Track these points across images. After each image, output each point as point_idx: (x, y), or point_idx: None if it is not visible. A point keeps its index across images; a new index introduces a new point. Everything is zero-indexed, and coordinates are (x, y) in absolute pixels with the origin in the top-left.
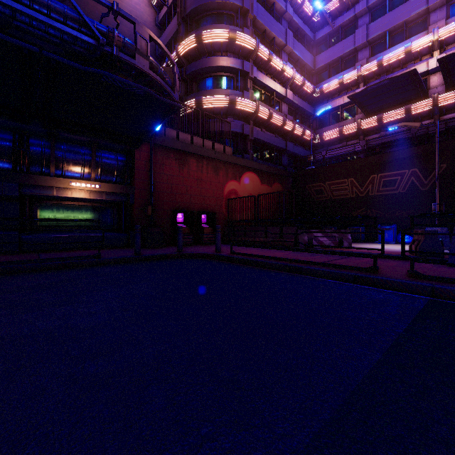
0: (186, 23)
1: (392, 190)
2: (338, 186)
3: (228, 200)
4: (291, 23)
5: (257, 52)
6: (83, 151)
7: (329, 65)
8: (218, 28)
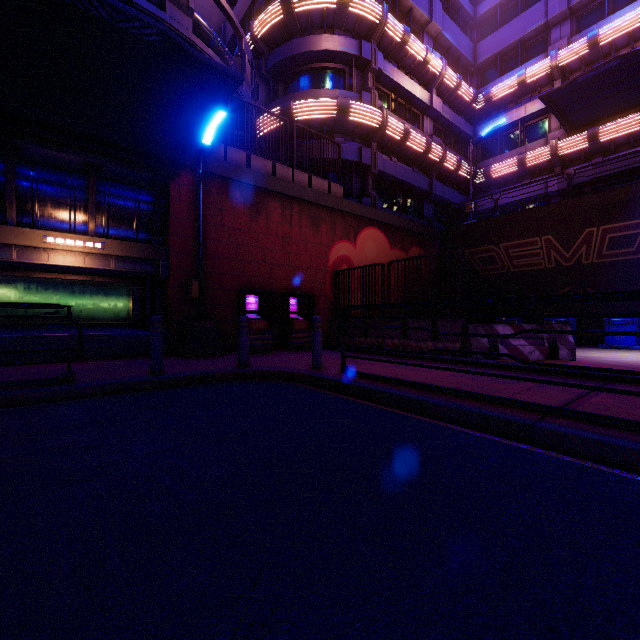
0: None
1: (627, 253)
2: (523, 250)
3: (336, 272)
4: None
5: (384, 28)
6: (73, 181)
7: (500, 55)
8: None
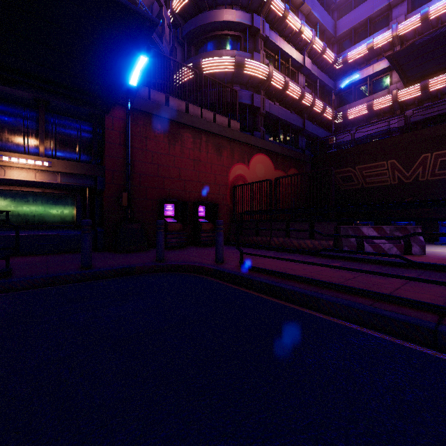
0: None
1: None
2: (373, 171)
3: (234, 187)
4: None
5: (270, 5)
6: (26, 113)
7: (354, 29)
8: None
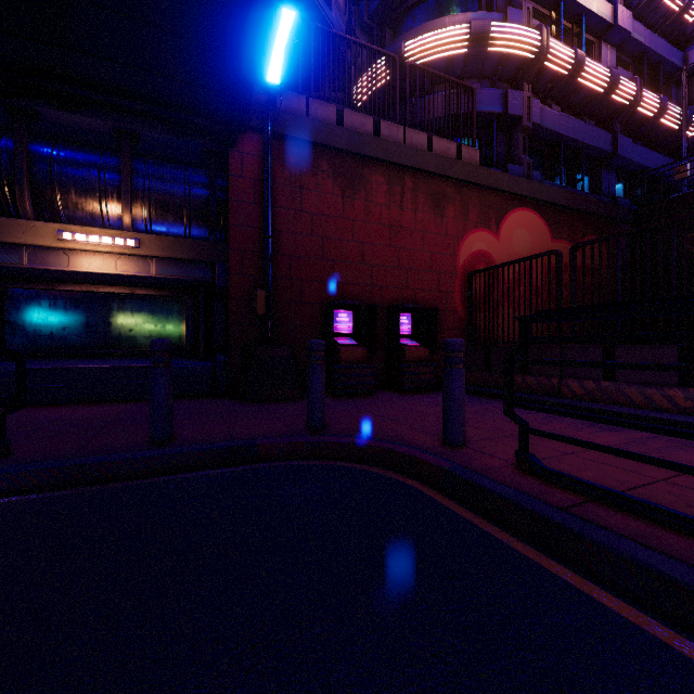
0: None
1: None
2: None
3: (470, 275)
4: None
5: None
6: (104, 158)
7: None
8: None
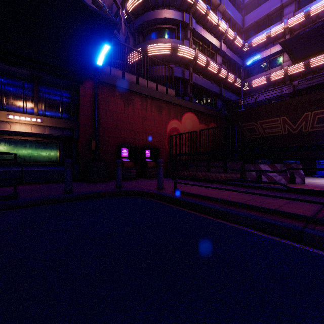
0: None
1: None
2: (270, 124)
3: (170, 136)
4: None
5: (196, 6)
6: (25, 84)
7: (256, 22)
8: None
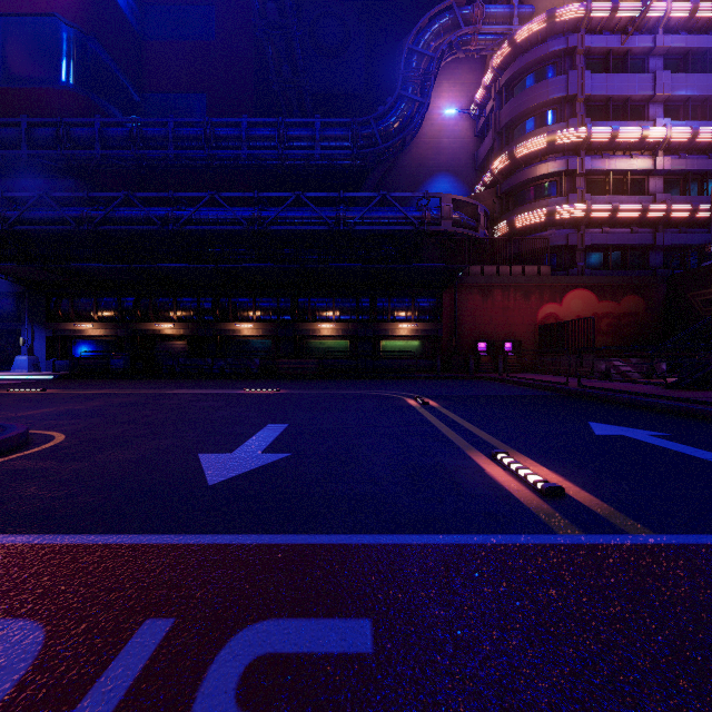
0: (502, 135)
1: None
2: None
3: (539, 326)
4: (671, 52)
5: (590, 139)
6: (406, 300)
7: None
8: (534, 134)
